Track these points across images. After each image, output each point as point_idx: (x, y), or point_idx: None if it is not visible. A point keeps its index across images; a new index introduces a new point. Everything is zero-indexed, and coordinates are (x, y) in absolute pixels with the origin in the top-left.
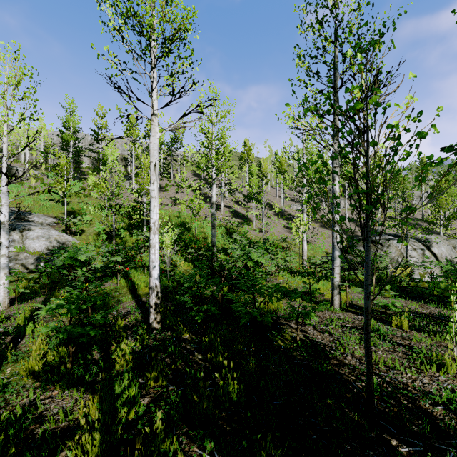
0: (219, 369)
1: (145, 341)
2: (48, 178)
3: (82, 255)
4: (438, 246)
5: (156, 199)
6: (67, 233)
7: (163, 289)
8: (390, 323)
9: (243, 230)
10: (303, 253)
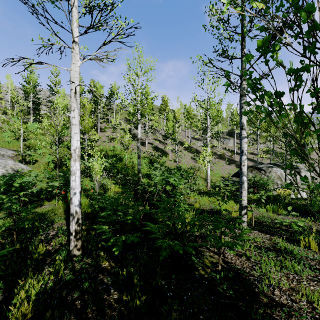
0: (136, 318)
1: (60, 273)
2: (13, 121)
3: (17, 181)
4: (305, 172)
5: (76, 126)
6: (23, 163)
7: (93, 210)
8: (296, 242)
9: (162, 160)
10: (207, 177)
